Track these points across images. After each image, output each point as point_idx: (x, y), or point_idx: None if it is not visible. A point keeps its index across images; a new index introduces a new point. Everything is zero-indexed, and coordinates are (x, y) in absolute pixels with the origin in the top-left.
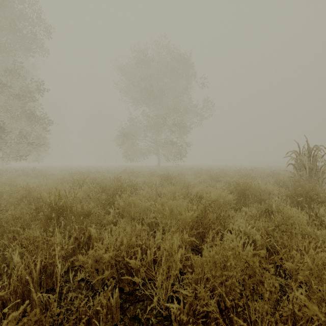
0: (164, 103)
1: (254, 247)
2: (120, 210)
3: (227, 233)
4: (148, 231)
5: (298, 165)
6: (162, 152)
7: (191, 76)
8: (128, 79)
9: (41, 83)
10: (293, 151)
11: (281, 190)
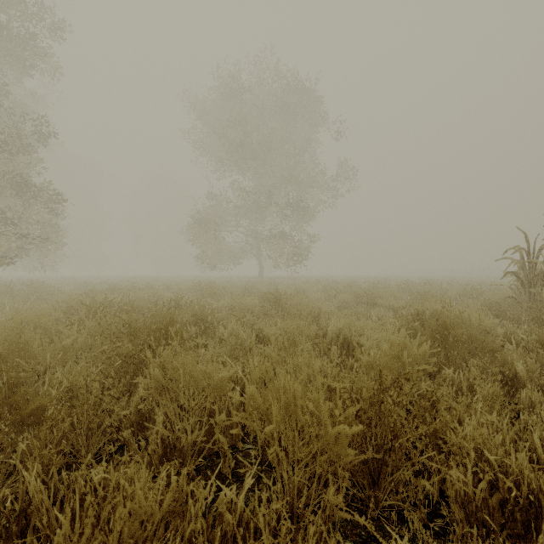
0: (270, 167)
1: (538, 517)
2: (153, 391)
3: (436, 453)
4: (226, 448)
5: (526, 274)
6: (266, 252)
7: (317, 120)
8: (207, 124)
9: (42, 125)
10: (516, 248)
11: (511, 325)
